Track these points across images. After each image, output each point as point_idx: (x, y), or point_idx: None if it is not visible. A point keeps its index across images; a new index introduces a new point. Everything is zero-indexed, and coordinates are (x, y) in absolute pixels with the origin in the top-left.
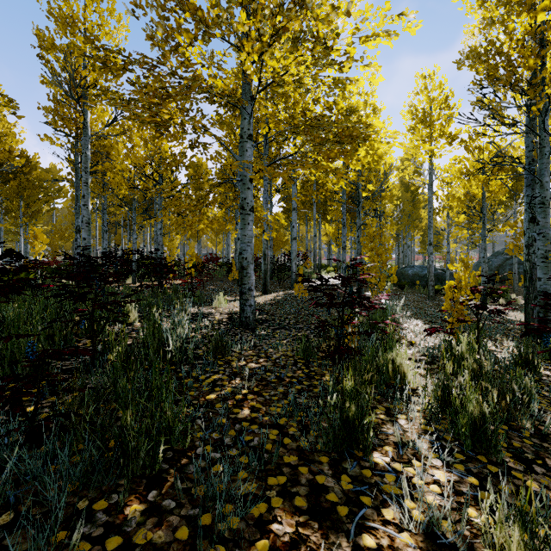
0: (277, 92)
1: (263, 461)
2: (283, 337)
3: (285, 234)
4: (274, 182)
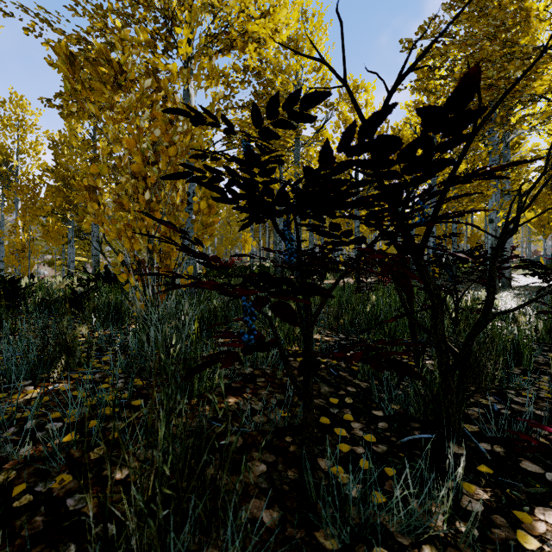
0: None
1: None
2: None
3: (438, 228)
4: None
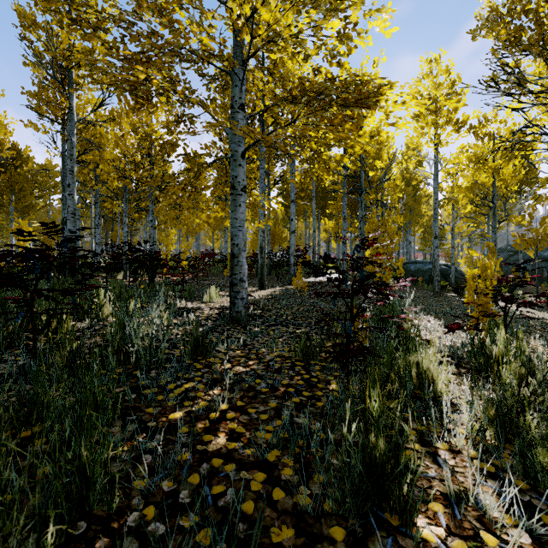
0: (272, 51)
1: (237, 540)
2: (279, 335)
3: (284, 231)
4: (272, 175)
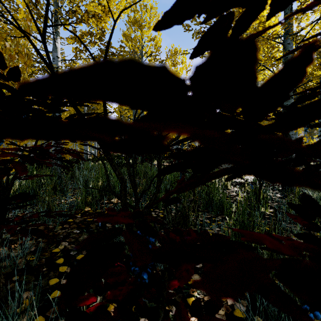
0: None
1: None
2: None
3: None
4: None
